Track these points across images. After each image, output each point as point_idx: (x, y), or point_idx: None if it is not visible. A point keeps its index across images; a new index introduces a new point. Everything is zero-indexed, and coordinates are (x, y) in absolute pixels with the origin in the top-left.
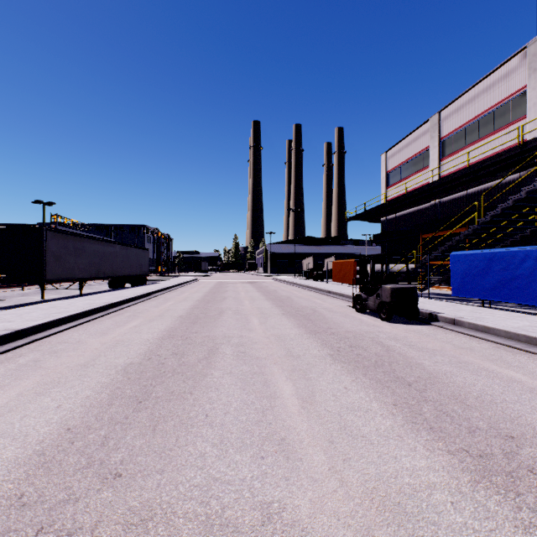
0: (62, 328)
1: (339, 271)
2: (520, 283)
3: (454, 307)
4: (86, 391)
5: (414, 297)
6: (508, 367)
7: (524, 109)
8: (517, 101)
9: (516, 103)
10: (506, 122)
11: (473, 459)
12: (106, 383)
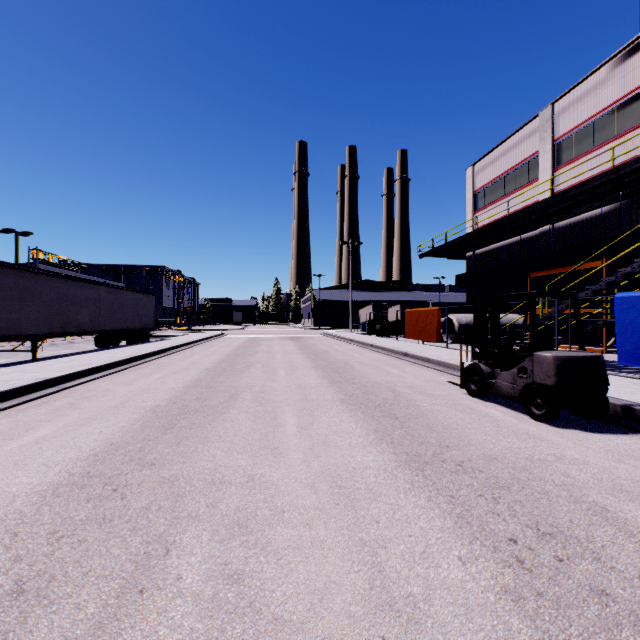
0: None
1: (415, 323)
2: None
3: None
4: None
5: (603, 376)
6: None
7: None
8: None
9: None
10: None
11: None
12: None
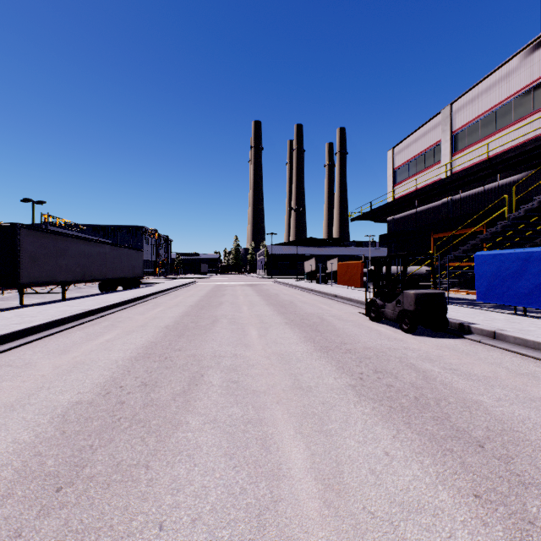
0: (15, 344)
1: (345, 273)
2: None
3: (484, 315)
4: None
5: (443, 305)
6: None
7: None
8: (540, 88)
9: (539, 91)
10: (527, 111)
11: None
12: (25, 442)
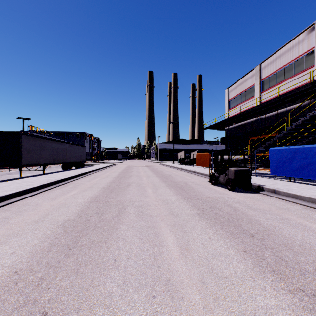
0: (27, 195)
1: (200, 159)
2: (314, 167)
3: (272, 182)
4: (35, 241)
5: (249, 175)
6: (315, 223)
7: (313, 61)
8: (308, 56)
9: (307, 58)
10: (301, 69)
11: (309, 298)
12: (49, 234)
